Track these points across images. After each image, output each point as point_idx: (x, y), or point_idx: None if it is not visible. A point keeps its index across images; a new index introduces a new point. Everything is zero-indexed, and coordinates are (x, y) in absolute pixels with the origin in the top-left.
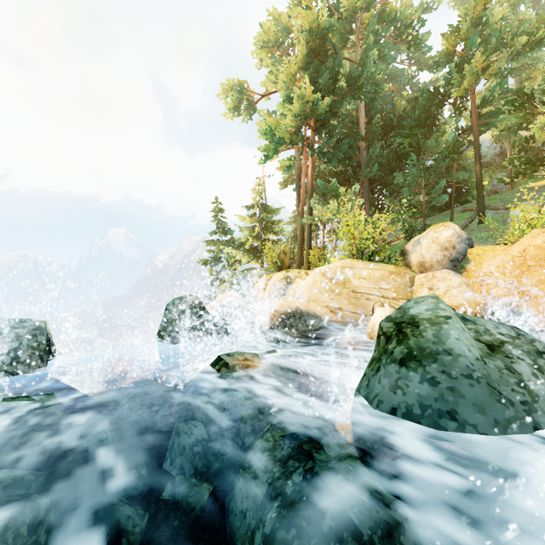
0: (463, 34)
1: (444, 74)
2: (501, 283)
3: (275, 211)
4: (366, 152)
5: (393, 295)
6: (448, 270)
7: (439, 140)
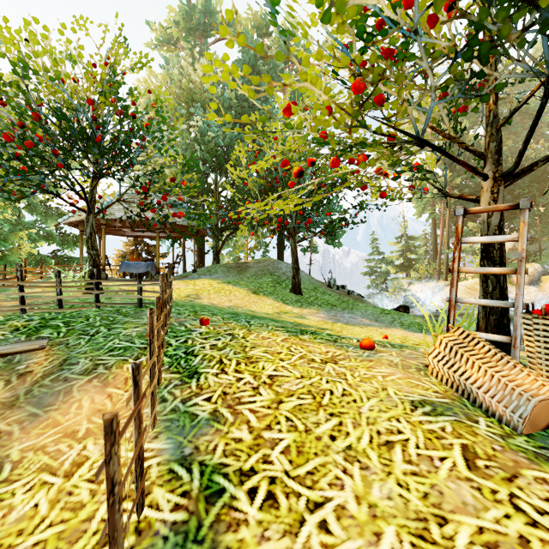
0: None
1: None
2: None
3: (417, 239)
4: None
5: None
6: (530, 285)
7: None
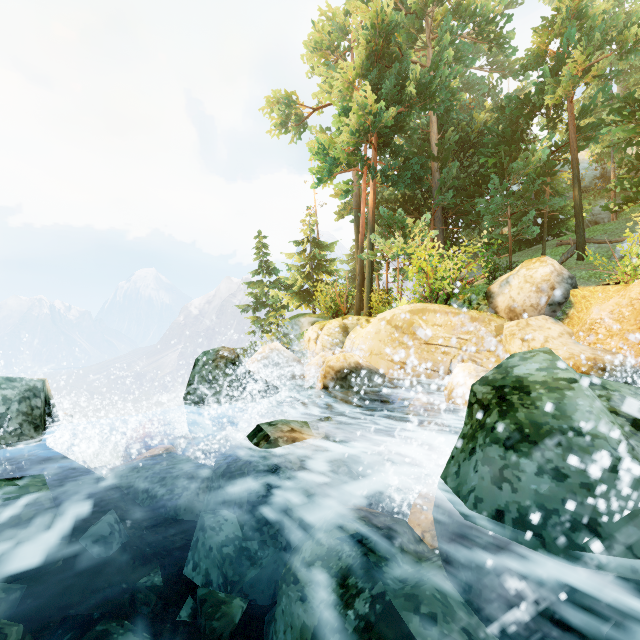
0: (559, 29)
1: (532, 81)
2: (616, 332)
3: (329, 247)
4: (439, 174)
5: (476, 348)
6: (545, 316)
7: (529, 159)
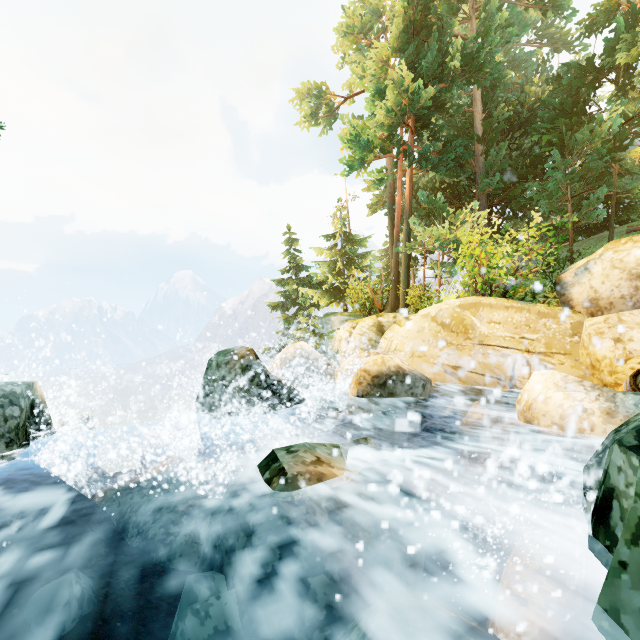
0: None
1: (588, 54)
2: None
3: (361, 241)
4: (483, 158)
5: (546, 350)
6: None
7: (596, 131)
